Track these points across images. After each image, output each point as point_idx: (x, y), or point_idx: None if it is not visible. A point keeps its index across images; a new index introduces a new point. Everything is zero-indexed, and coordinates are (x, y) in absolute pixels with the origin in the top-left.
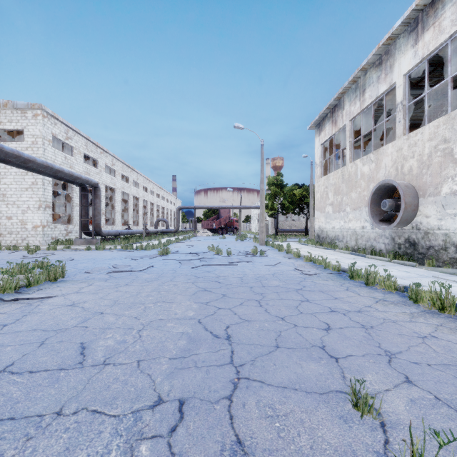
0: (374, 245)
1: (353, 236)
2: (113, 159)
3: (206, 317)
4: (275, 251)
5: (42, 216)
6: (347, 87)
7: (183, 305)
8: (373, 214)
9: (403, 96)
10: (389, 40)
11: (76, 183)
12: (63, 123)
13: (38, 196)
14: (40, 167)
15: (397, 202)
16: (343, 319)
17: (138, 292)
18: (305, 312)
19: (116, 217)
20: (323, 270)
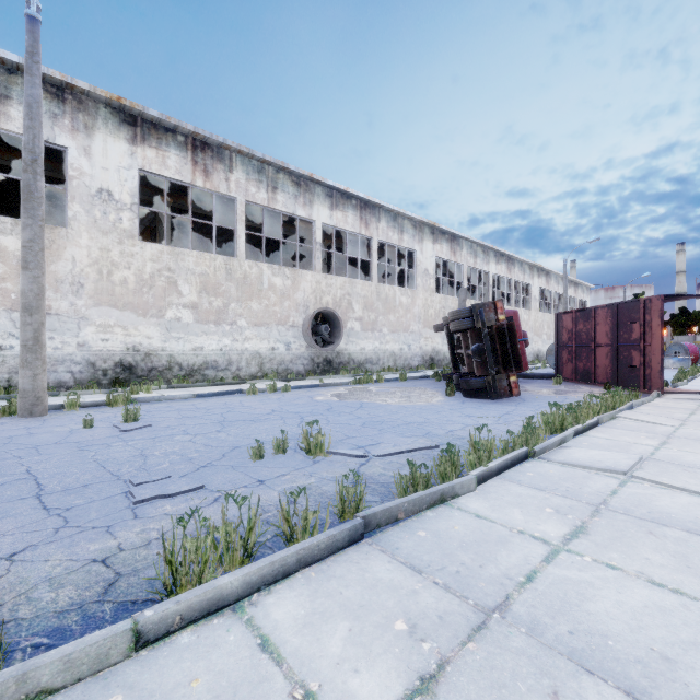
0: None
1: None
2: None
3: None
4: None
5: None
6: None
7: None
8: None
9: None
10: None
11: None
12: None
13: None
14: None
15: None
16: None
17: None
18: None
19: None
20: None
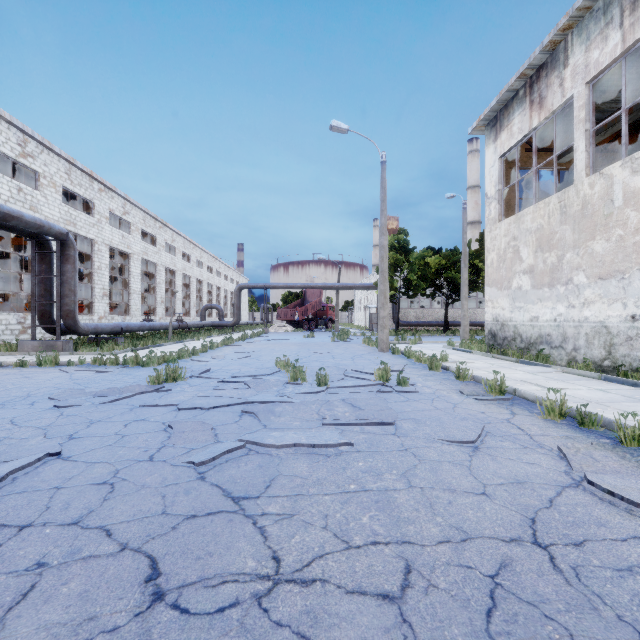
0: None
1: (599, 338)
2: (126, 204)
3: None
4: (421, 370)
5: None
6: (582, 8)
7: None
8: None
9: None
10: None
11: (21, 232)
12: (13, 124)
13: None
14: None
15: None
16: None
17: None
18: None
19: (132, 301)
20: None
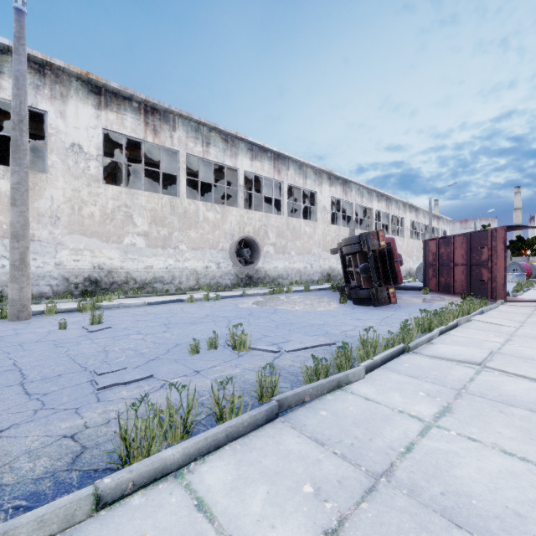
0: None
1: None
2: None
3: None
4: None
5: None
6: None
7: None
8: None
9: None
10: None
11: None
12: None
13: None
14: None
15: None
16: None
17: None
18: None
19: None
20: None
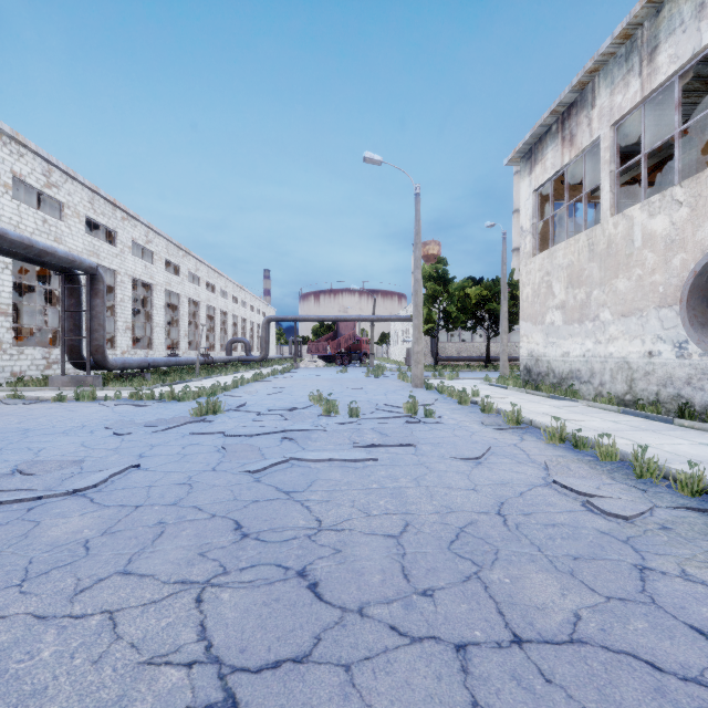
0: (686, 396)
1: (622, 373)
2: (149, 232)
3: None
4: (451, 404)
5: None
6: (606, 54)
7: None
8: (696, 323)
9: None
10: None
11: (52, 267)
12: (39, 154)
13: None
14: None
15: None
16: None
17: None
18: None
19: (155, 335)
20: (645, 489)
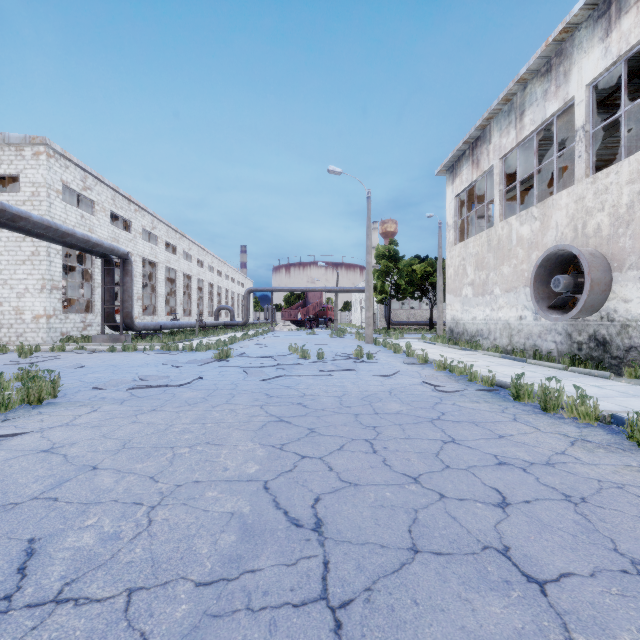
0: (539, 345)
1: (506, 331)
2: (154, 220)
3: (279, 476)
4: (388, 353)
5: (46, 301)
6: (496, 109)
7: (241, 450)
8: (539, 298)
9: (586, 118)
10: (563, 33)
11: (96, 254)
12: (79, 166)
13: (41, 271)
14: (38, 228)
15: (576, 279)
16: (525, 481)
17: (168, 424)
18: (455, 465)
19: (158, 303)
20: (468, 385)
